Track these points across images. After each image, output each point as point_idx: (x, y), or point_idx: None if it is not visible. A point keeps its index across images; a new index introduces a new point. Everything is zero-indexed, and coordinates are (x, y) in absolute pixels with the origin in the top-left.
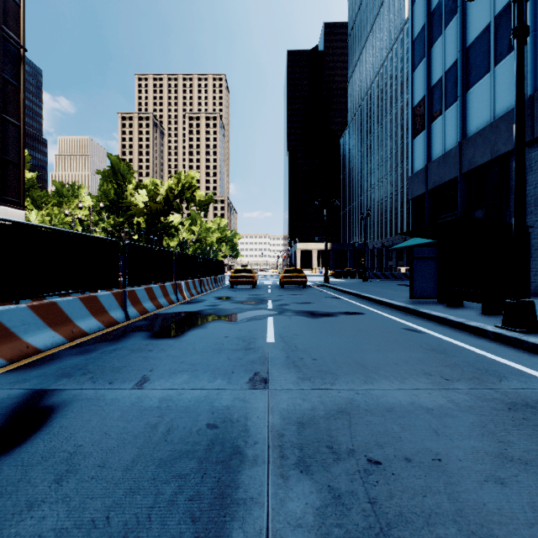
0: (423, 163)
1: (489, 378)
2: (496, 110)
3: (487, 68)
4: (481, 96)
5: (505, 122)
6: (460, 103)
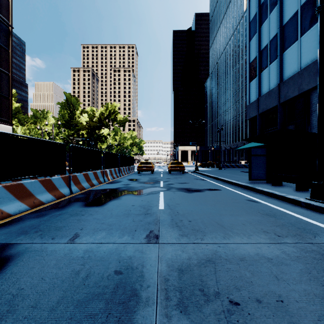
0: (256, 97)
1: (307, 235)
2: (301, 64)
3: (296, 38)
4: (292, 55)
5: (307, 71)
6: (279, 60)
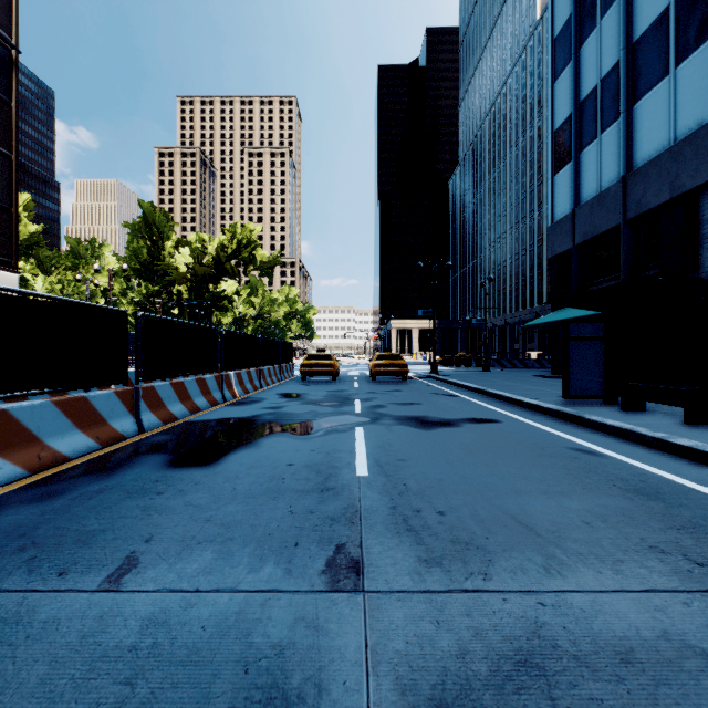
0: (568, 208)
1: None
2: (678, 129)
3: (665, 70)
4: (655, 110)
5: (692, 145)
6: (623, 122)
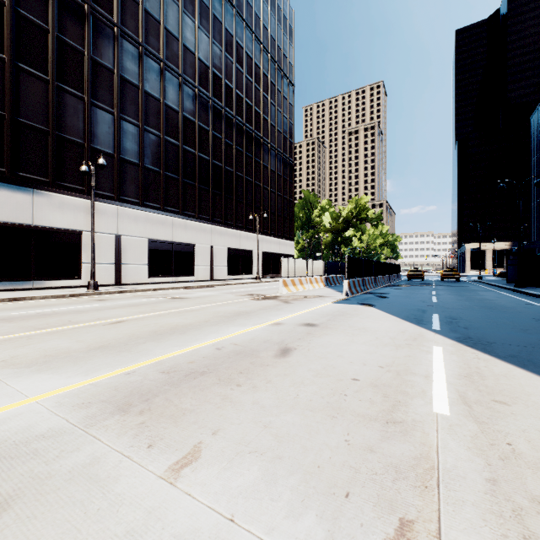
0: None
1: (482, 291)
2: None
3: None
4: None
5: None
6: None
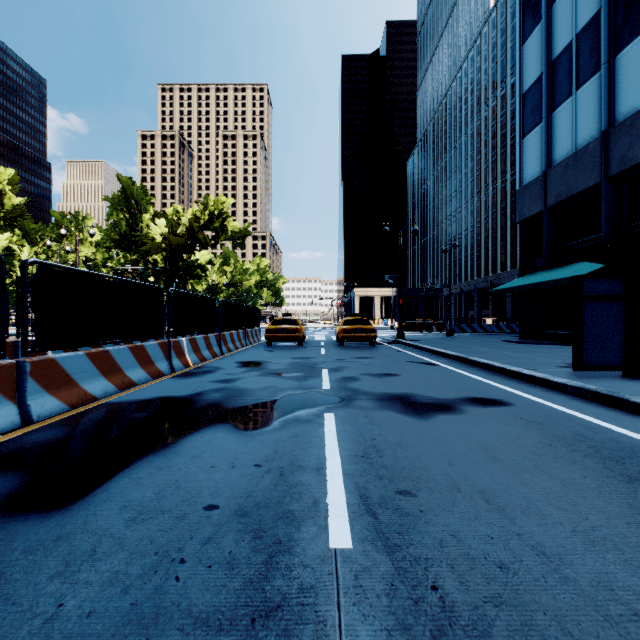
0: (538, 170)
1: None
2: None
3: None
4: None
5: None
6: (605, 74)
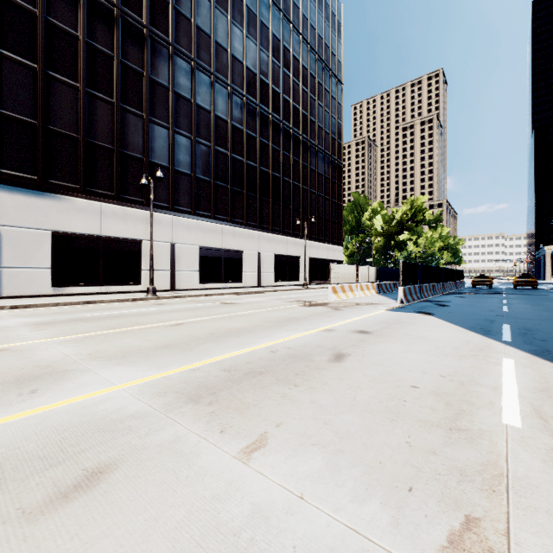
0: None
1: None
2: None
3: None
4: None
5: None
6: None
